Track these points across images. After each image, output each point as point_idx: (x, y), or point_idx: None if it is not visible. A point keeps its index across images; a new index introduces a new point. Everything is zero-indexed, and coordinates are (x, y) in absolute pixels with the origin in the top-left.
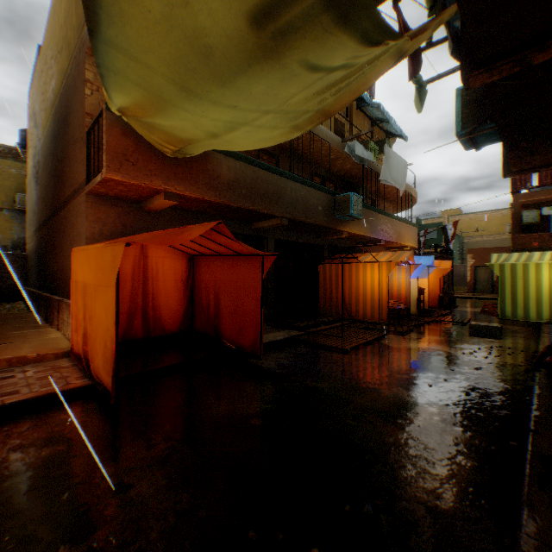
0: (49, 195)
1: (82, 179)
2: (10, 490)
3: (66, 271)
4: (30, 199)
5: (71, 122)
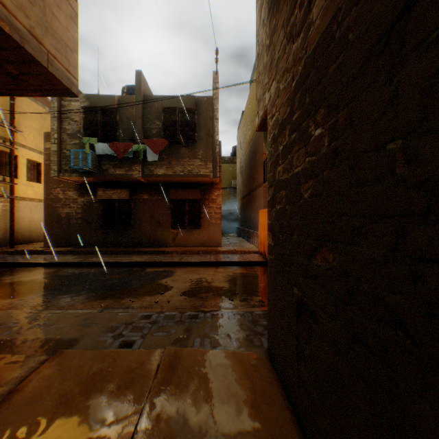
0: (247, 183)
1: (261, 181)
2: (250, 276)
3: (255, 219)
4: (237, 183)
5: (257, 154)
